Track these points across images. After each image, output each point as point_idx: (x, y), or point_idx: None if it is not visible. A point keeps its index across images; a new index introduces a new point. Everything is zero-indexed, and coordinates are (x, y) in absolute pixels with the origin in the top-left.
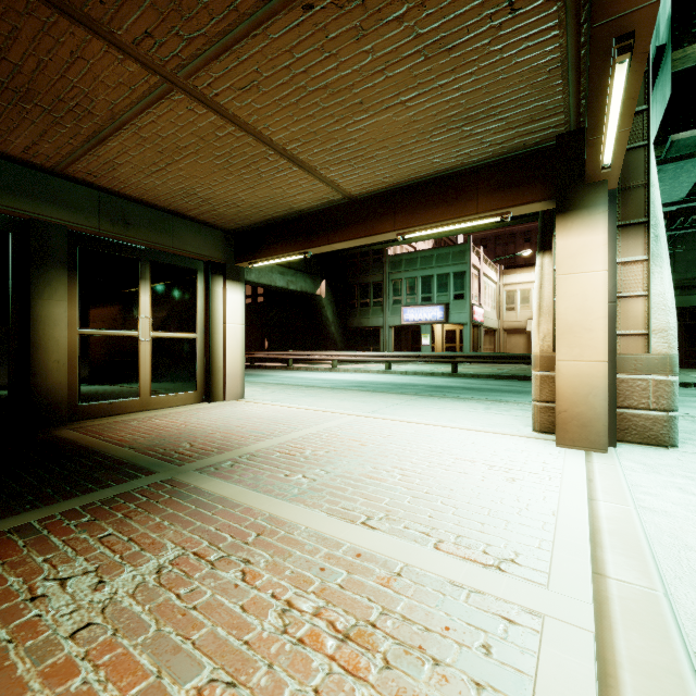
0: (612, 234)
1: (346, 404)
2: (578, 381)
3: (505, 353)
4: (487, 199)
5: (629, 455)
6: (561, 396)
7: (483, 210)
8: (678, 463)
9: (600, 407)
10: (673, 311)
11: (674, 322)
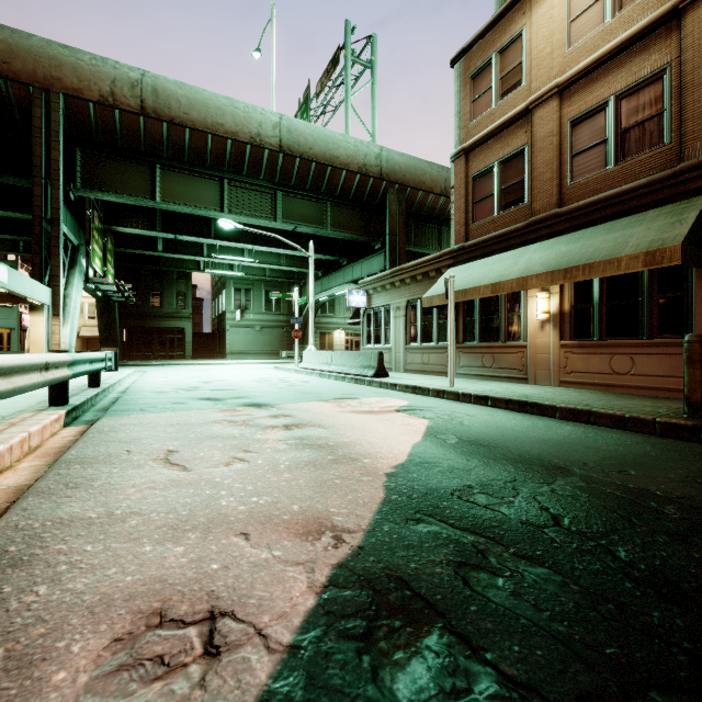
0: (49, 317)
1: None
2: None
3: None
4: (7, 299)
5: None
6: None
7: (5, 302)
8: None
9: None
10: (69, 338)
11: (68, 341)
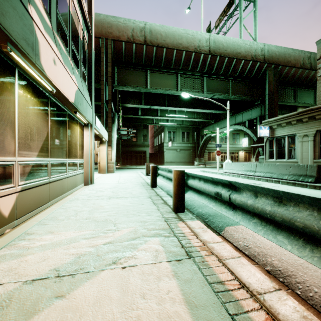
0: (107, 146)
1: None
2: (103, 165)
3: (95, 162)
4: None
5: (108, 173)
6: (101, 167)
7: None
8: (112, 174)
9: (105, 168)
10: (114, 156)
11: (114, 158)
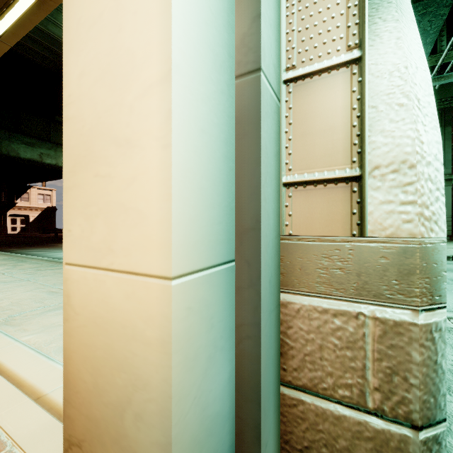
0: None
1: (23, 296)
2: (102, 343)
3: None
4: None
5: None
6: (72, 388)
7: None
8: None
9: None
10: (431, 112)
11: (436, 140)
